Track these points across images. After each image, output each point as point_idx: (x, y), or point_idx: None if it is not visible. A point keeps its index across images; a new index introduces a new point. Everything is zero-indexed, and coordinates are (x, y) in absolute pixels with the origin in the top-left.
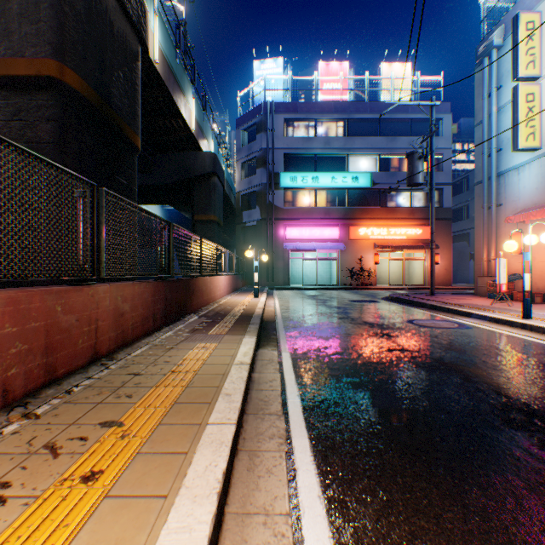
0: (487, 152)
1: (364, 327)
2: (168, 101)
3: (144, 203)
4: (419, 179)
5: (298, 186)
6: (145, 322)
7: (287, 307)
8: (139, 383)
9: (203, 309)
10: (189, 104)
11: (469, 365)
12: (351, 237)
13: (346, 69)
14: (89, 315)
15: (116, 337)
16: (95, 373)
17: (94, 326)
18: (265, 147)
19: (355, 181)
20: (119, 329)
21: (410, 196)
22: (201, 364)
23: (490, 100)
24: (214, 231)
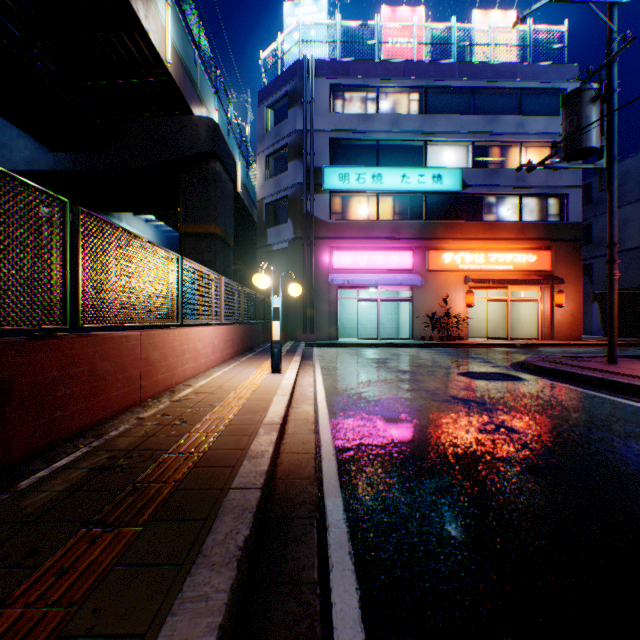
0: None
1: None
2: None
3: (104, 207)
4: (593, 140)
5: (351, 189)
6: None
7: (344, 402)
8: None
9: (81, 439)
10: (157, 10)
11: None
12: (430, 266)
13: (421, 18)
14: None
15: None
16: None
17: None
18: (300, 129)
19: (437, 182)
20: None
21: (519, 205)
22: None
23: None
24: (214, 251)
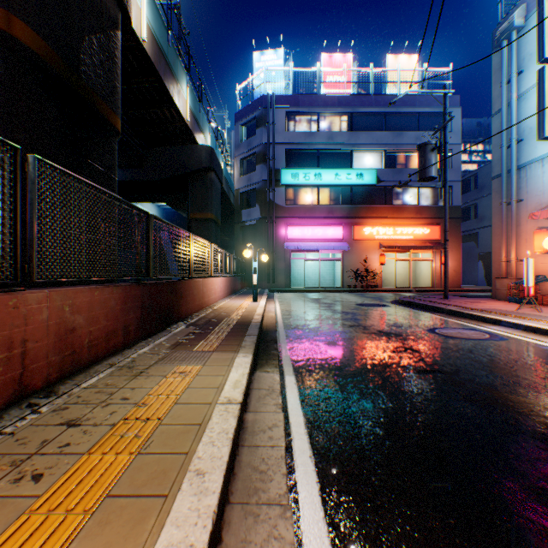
0: (506, 144)
1: (380, 338)
2: (159, 88)
3: (137, 200)
4: (432, 172)
5: (300, 184)
6: (110, 337)
7: (289, 313)
8: (65, 445)
9: (194, 316)
10: (183, 92)
11: (535, 398)
12: (355, 236)
13: (350, 61)
14: (9, 335)
15: (60, 362)
16: (10, 423)
17: (17, 350)
18: (265, 142)
19: (360, 178)
20: (66, 351)
21: (418, 194)
22: (171, 405)
23: (510, 86)
24: (210, 230)
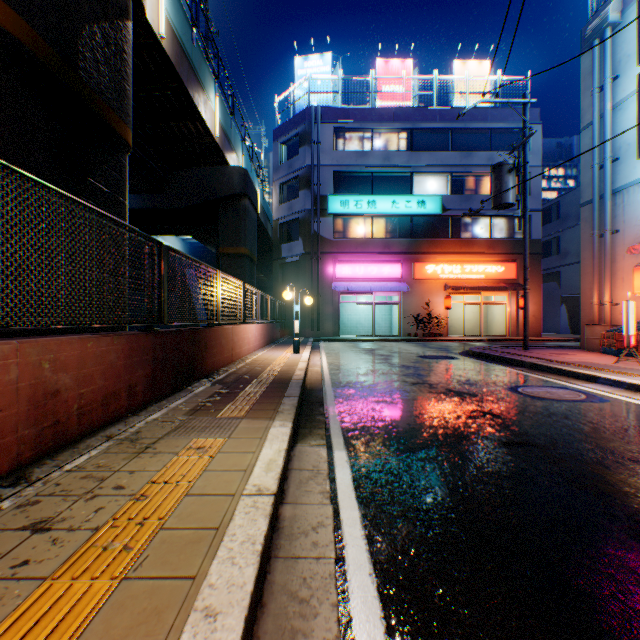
0: (598, 164)
1: (451, 399)
2: (181, 96)
3: (156, 232)
4: (509, 198)
5: (350, 213)
6: (109, 400)
7: (338, 367)
8: (21, 565)
9: (222, 371)
10: (211, 102)
11: None
12: (416, 275)
13: (409, 68)
14: None
15: (37, 436)
16: None
17: None
18: (309, 164)
19: (421, 207)
20: (46, 421)
21: (490, 225)
22: (180, 497)
23: (604, 94)
24: (244, 267)
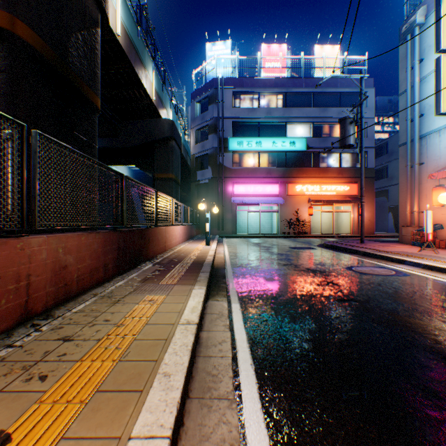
0: (410, 118)
1: (308, 274)
2: (130, 73)
3: (112, 163)
4: (350, 141)
5: (244, 150)
6: (93, 273)
7: (235, 254)
8: (63, 355)
9: (159, 256)
10: (149, 76)
11: (428, 320)
12: (289, 192)
13: (284, 50)
14: (17, 271)
15: (56, 292)
16: (19, 338)
17: (24, 283)
18: (216, 116)
19: (292, 145)
20: (60, 283)
21: (339, 158)
22: (143, 325)
23: (414, 71)
24: (172, 187)
